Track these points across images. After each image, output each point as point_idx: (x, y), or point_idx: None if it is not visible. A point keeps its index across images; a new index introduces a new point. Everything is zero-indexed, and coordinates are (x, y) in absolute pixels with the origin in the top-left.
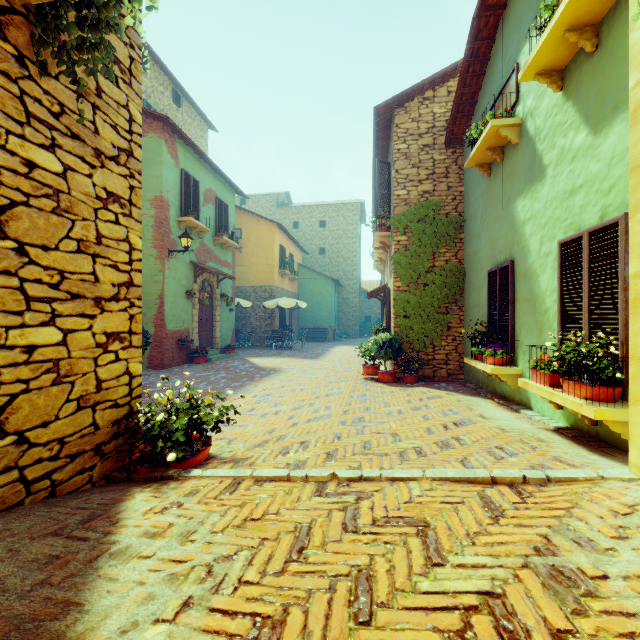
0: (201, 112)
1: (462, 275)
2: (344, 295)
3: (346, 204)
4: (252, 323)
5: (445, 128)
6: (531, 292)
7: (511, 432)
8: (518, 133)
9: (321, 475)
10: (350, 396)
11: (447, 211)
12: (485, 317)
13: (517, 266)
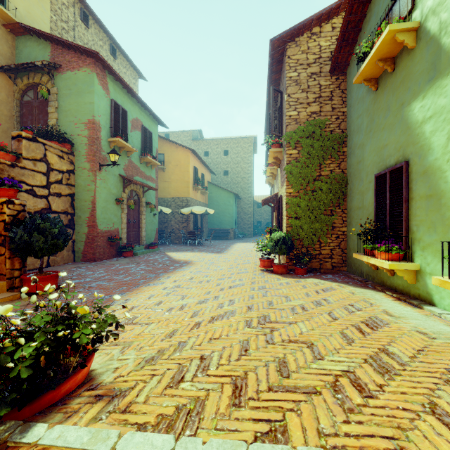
0: (133, 64)
1: (345, 182)
2: (242, 205)
3: (243, 138)
4: (172, 225)
5: (330, 58)
6: (433, 189)
7: (438, 339)
8: (415, 37)
9: None
10: (251, 288)
11: (331, 128)
12: (371, 217)
13: (413, 166)
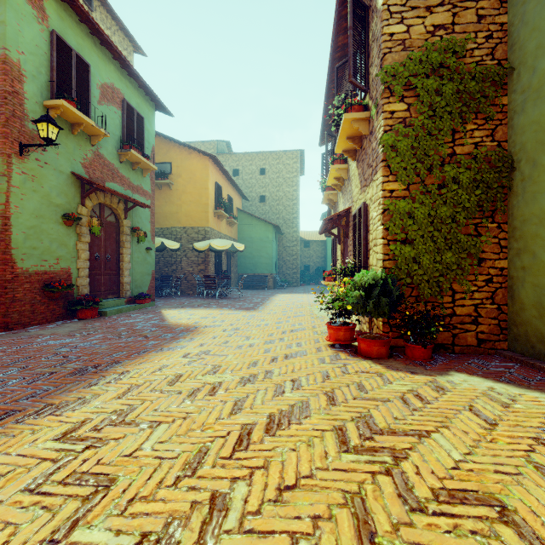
0: (122, 25)
1: (509, 166)
2: (284, 243)
3: (286, 152)
4: (183, 269)
5: None
6: None
7: None
8: None
9: None
10: (338, 434)
11: (477, 58)
12: None
13: None
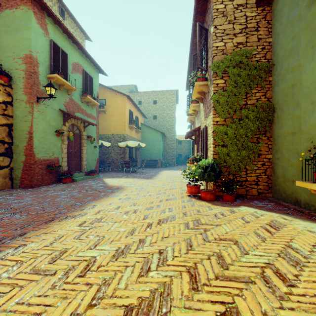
0: (80, 26)
1: (272, 110)
2: (167, 142)
3: (168, 91)
4: (112, 156)
5: None
6: None
7: None
8: None
9: None
10: (185, 224)
11: (257, 58)
12: (313, 141)
13: None
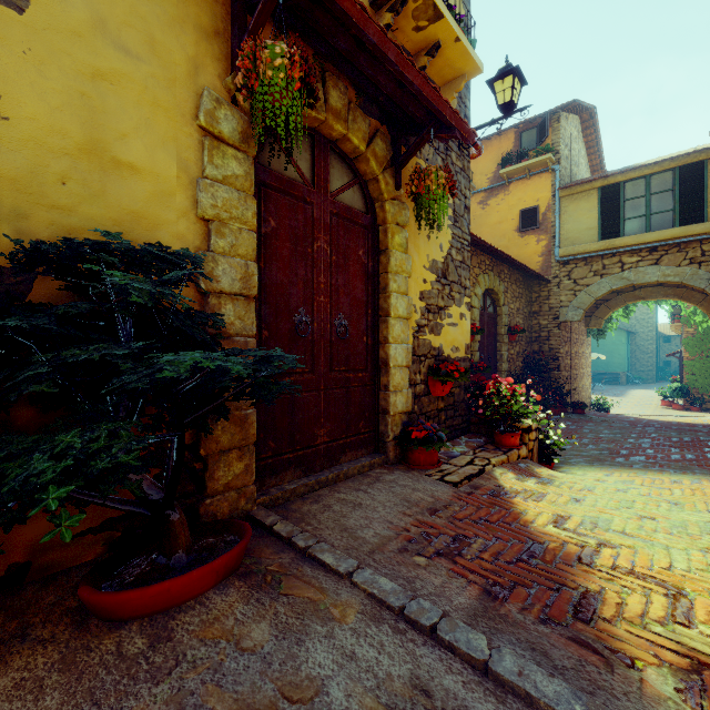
0: None
1: None
2: (637, 342)
3: None
4: None
5: None
6: None
7: None
8: None
9: (650, 415)
10: (654, 411)
11: None
12: None
13: None
